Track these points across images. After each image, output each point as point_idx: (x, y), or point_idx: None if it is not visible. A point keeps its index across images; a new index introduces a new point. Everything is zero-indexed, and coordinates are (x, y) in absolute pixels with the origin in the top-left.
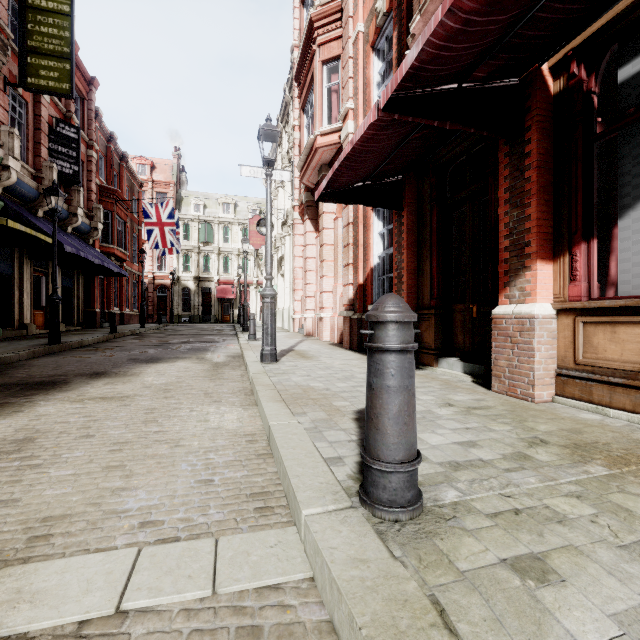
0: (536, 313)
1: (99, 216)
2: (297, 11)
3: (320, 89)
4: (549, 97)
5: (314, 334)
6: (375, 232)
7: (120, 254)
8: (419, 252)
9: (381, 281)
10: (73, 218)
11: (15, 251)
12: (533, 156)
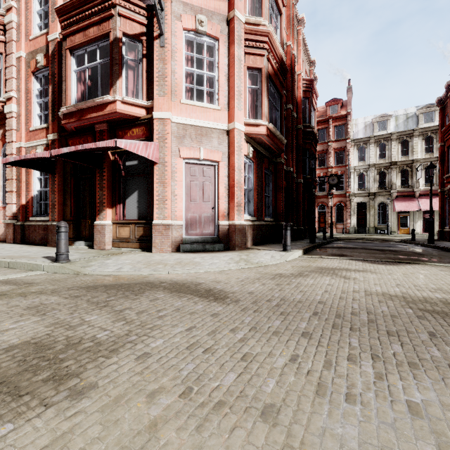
0: (106, 224)
1: None
2: None
3: None
4: (111, 160)
5: None
6: (35, 177)
7: None
8: (65, 195)
9: (39, 204)
10: None
11: None
12: (106, 177)
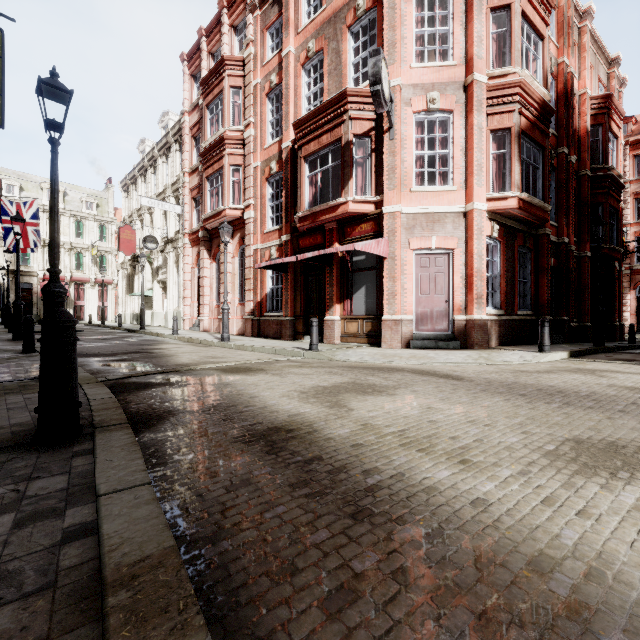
0: (336, 319)
1: None
2: (187, 85)
3: (229, 181)
4: (339, 257)
5: (210, 330)
6: (268, 275)
7: None
8: (295, 292)
9: (271, 301)
10: None
11: None
12: (335, 274)
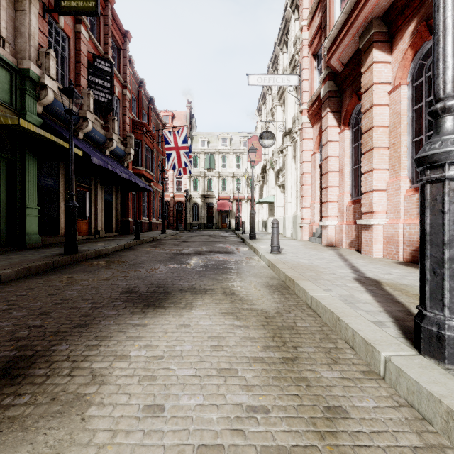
0: None
1: (131, 143)
2: None
3: None
4: None
5: (339, 244)
6: None
7: (148, 175)
8: None
9: None
10: (109, 142)
11: (61, 168)
12: None
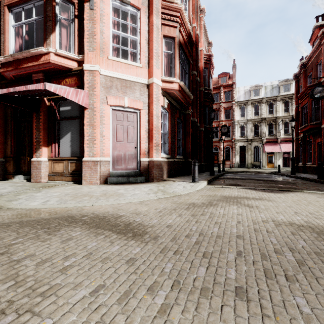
0: (42, 160)
1: None
2: None
3: None
4: (46, 106)
5: None
6: None
7: None
8: (5, 135)
9: None
10: None
11: None
12: (42, 120)
